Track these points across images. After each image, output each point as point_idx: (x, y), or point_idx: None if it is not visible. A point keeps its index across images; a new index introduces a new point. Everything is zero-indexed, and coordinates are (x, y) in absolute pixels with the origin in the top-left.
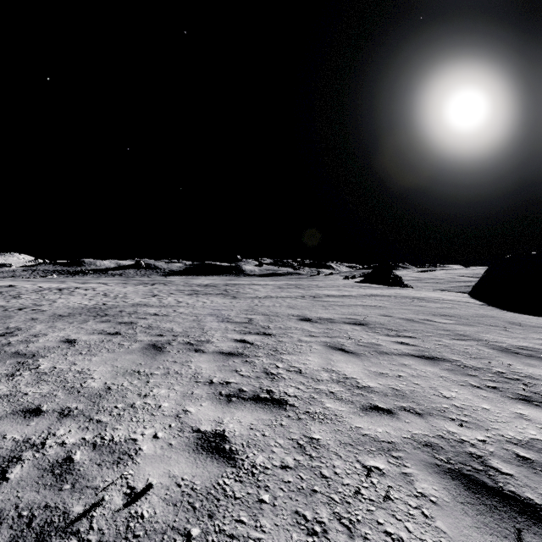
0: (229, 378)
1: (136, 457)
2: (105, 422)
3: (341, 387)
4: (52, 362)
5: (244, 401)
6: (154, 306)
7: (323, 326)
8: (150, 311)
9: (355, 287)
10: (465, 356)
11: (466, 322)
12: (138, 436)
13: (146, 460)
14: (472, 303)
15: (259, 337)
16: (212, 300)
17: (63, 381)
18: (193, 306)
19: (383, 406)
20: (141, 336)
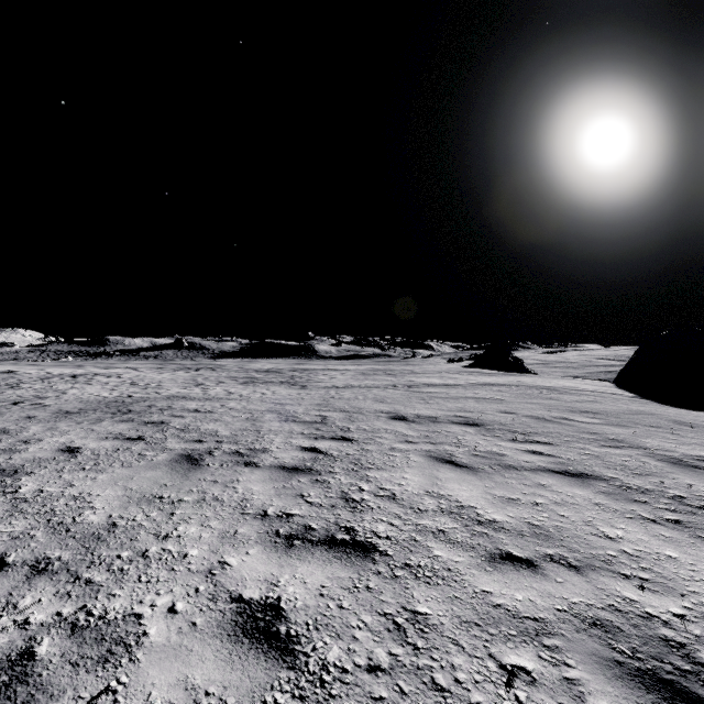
0: (291, 507)
1: (137, 650)
2: (98, 583)
3: (455, 522)
4: (40, 483)
5: (312, 547)
6: (196, 398)
7: (424, 427)
8: (189, 406)
9: (462, 373)
10: (625, 472)
11: (616, 421)
12: (145, 609)
13: (151, 655)
14: (619, 395)
15: (336, 444)
16: (273, 390)
17: (48, 513)
18: (248, 400)
19: (519, 555)
20: (172, 442)
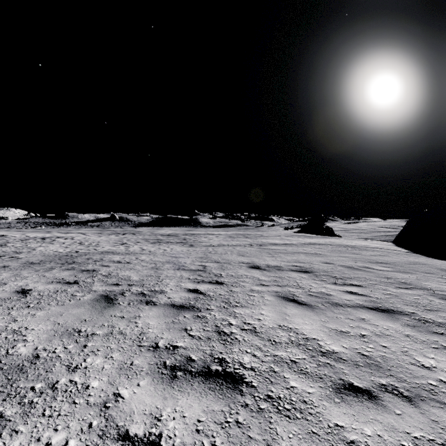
0: (176, 340)
1: None
2: (7, 417)
3: (303, 353)
4: None
5: (191, 378)
6: (120, 253)
7: (272, 274)
8: (115, 258)
9: (294, 236)
10: (419, 308)
11: (402, 269)
12: None
13: None
14: (398, 251)
15: (212, 286)
16: (172, 248)
17: None
18: (154, 254)
19: (359, 385)
20: (97, 286)
